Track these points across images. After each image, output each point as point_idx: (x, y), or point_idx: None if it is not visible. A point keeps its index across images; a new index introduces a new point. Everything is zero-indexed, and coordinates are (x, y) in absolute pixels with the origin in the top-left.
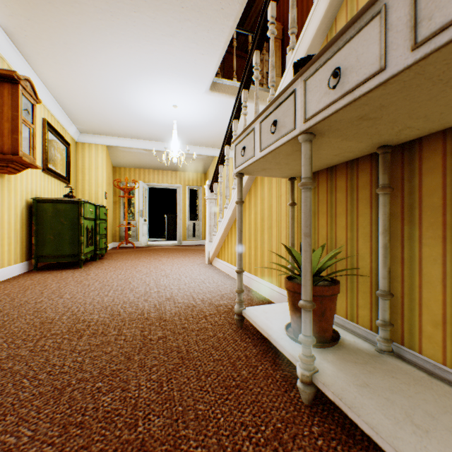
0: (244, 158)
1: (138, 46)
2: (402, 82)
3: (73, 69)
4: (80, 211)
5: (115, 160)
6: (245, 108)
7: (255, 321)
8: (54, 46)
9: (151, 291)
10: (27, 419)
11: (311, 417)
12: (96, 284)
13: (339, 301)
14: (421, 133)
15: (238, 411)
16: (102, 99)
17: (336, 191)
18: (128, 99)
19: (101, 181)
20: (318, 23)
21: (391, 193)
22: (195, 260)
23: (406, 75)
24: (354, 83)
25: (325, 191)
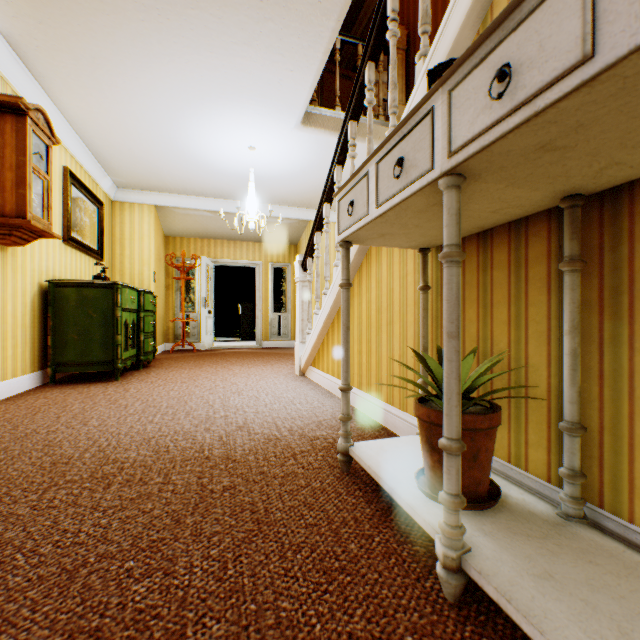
0: (351, 218)
1: (198, 59)
2: (622, 78)
3: (106, 95)
4: (115, 299)
5: (167, 227)
6: (353, 148)
7: (369, 465)
8: (77, 62)
9: (216, 415)
10: (15, 622)
11: (460, 626)
12: (137, 404)
13: (497, 436)
14: (636, 174)
15: (343, 613)
16: (147, 139)
17: (492, 268)
18: (185, 139)
19: (147, 257)
20: (464, 14)
21: (582, 270)
22: (281, 370)
23: (631, 64)
24: (536, 87)
25: (476, 267)
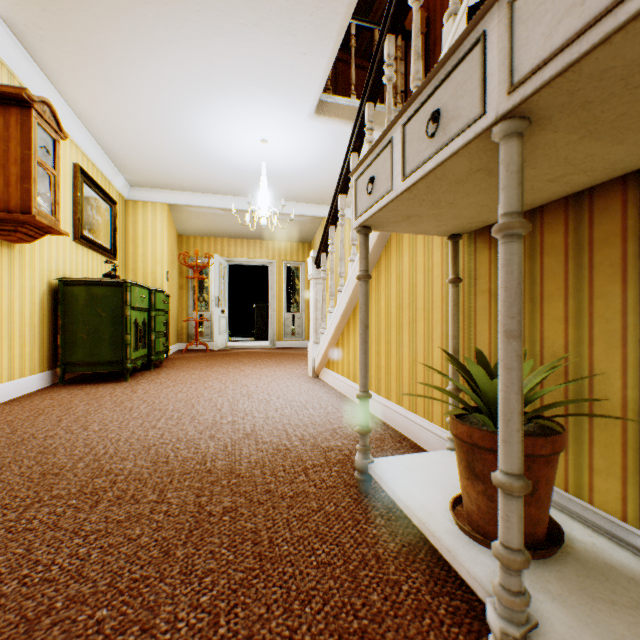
0: (371, 198)
1: (206, 45)
2: None
3: (114, 88)
4: (125, 297)
5: (181, 226)
6: (370, 132)
7: (392, 489)
8: (83, 53)
9: (222, 420)
10: None
11: None
12: (142, 407)
13: None
14: None
15: None
16: (157, 134)
17: (543, 254)
18: (196, 133)
19: (160, 256)
20: None
21: None
22: (294, 371)
23: None
24: None
25: None
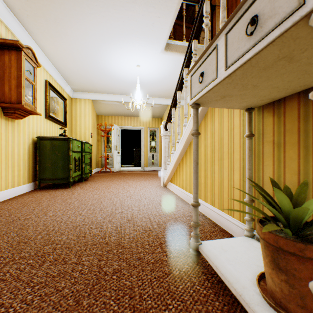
0: (201, 85)
1: (108, 15)
2: None
3: (63, 40)
4: (69, 146)
5: (98, 110)
6: (195, 55)
7: (215, 265)
8: (47, 22)
9: (116, 211)
10: None
11: None
12: (75, 202)
13: None
14: None
15: None
16: (85, 64)
17: None
18: (104, 63)
19: (87, 125)
20: None
21: None
22: (153, 183)
23: None
24: None
25: (296, 118)
